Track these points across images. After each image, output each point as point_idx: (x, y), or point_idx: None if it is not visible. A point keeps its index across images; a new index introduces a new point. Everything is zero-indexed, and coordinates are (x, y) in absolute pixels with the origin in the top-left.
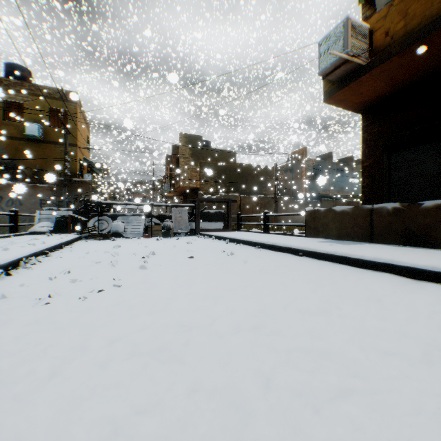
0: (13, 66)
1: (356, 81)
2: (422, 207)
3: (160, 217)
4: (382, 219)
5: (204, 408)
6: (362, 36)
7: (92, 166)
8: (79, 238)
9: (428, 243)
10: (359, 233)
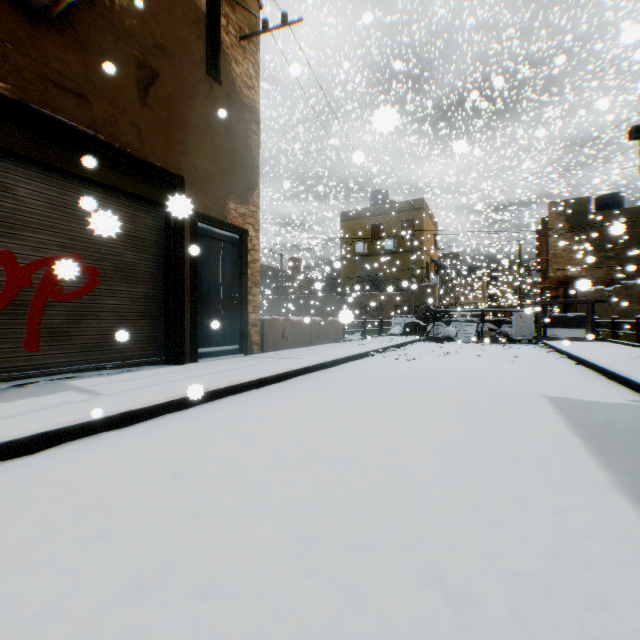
0: (375, 192)
1: None
2: None
3: (497, 322)
4: None
5: (420, 370)
6: None
7: (438, 265)
8: (419, 339)
9: None
10: None
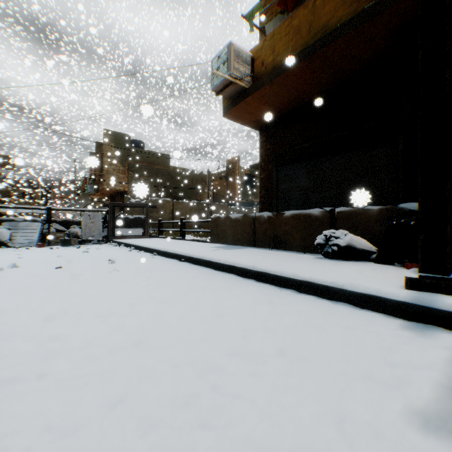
0: None
1: (244, 101)
2: (284, 216)
3: (67, 223)
4: (262, 226)
5: None
6: (244, 62)
7: None
8: None
9: (289, 246)
10: (247, 238)
